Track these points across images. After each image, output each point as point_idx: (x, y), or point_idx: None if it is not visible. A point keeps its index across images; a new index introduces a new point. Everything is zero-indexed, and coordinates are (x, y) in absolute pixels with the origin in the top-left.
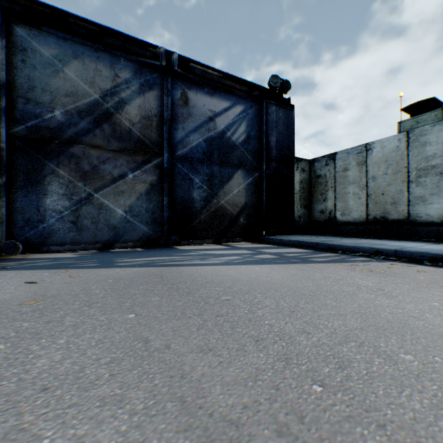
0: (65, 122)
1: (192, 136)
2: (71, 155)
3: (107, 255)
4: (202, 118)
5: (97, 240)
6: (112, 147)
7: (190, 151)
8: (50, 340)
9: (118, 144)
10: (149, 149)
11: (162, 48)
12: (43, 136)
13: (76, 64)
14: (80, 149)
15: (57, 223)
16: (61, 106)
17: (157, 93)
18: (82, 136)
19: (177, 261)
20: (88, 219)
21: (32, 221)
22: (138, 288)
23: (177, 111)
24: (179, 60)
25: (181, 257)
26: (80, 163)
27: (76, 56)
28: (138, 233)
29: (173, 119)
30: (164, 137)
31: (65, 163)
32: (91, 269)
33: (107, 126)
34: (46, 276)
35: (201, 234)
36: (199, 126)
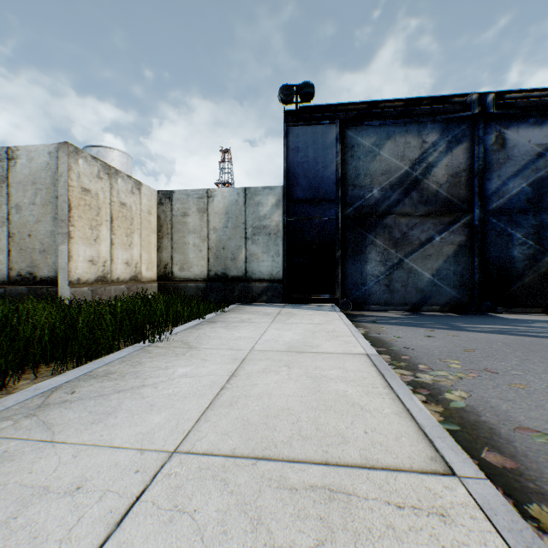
0: (380, 198)
1: (509, 182)
2: (384, 226)
3: (430, 318)
4: (525, 158)
5: (405, 302)
6: (418, 212)
7: (507, 201)
8: (547, 376)
9: (424, 208)
10: (456, 208)
11: (472, 94)
12: (364, 213)
13: (388, 144)
14: (391, 219)
15: (374, 286)
16: (377, 185)
17: (465, 146)
18: (392, 207)
19: (536, 333)
20: (398, 282)
21: (356, 284)
22: (547, 354)
23: (490, 158)
24: (494, 99)
25: (531, 329)
26: (392, 232)
27: (388, 137)
28: (444, 297)
29: (484, 169)
30: (473, 191)
31: (380, 233)
32: (452, 331)
33: (414, 193)
34: (426, 332)
35: (522, 301)
36: (520, 168)
